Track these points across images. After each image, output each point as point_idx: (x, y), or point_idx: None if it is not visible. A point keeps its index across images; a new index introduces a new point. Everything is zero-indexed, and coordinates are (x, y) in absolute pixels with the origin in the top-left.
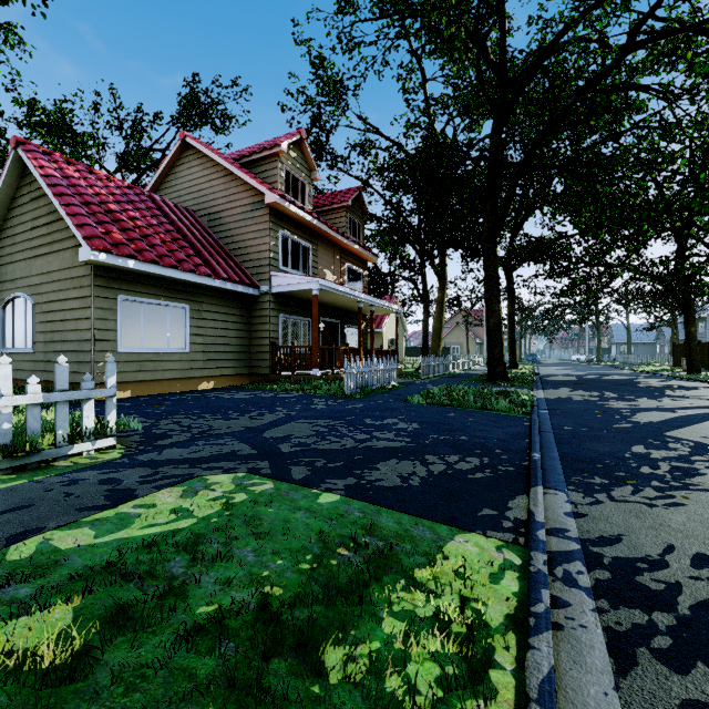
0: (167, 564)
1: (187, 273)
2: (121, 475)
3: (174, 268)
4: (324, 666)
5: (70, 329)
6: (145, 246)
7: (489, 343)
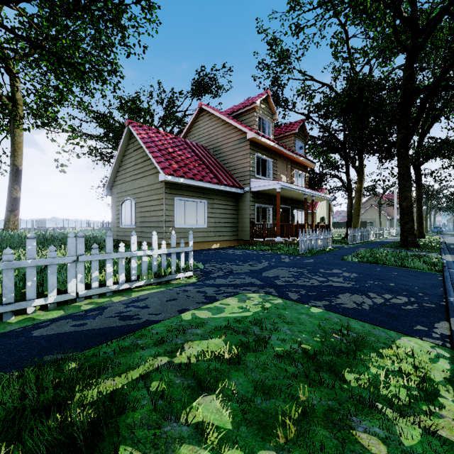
0: (251, 329)
1: (207, 183)
2: (204, 290)
3: (200, 181)
4: (345, 379)
5: (153, 215)
6: (187, 170)
7: (402, 220)
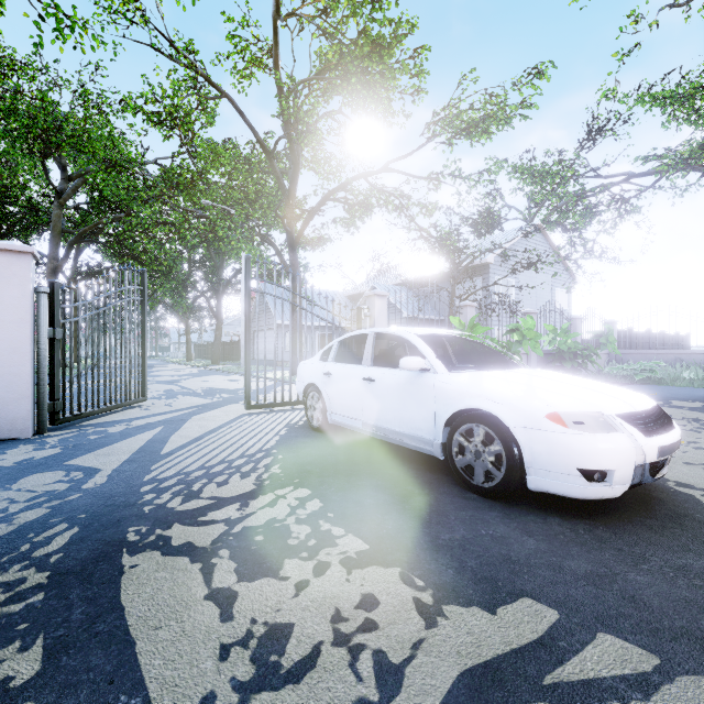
0: None
1: None
2: None
3: None
4: None
5: None
6: None
7: None
